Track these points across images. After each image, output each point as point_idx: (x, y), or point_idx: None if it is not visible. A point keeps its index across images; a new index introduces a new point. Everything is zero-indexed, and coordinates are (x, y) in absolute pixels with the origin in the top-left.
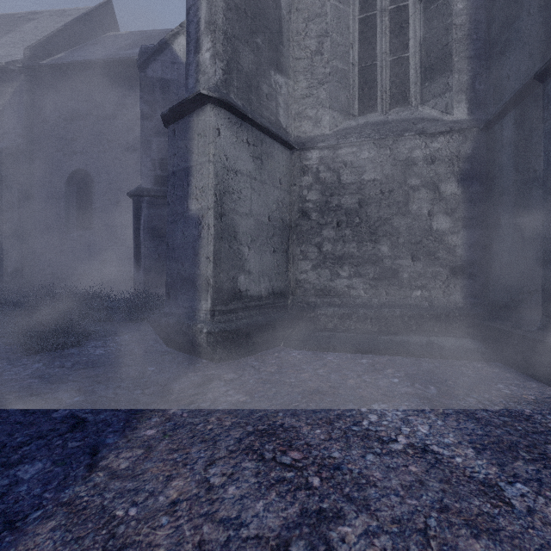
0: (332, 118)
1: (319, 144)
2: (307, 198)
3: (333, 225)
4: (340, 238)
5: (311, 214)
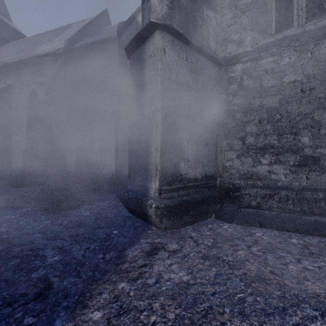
0: (253, 38)
1: (243, 58)
2: (232, 102)
3: (255, 122)
4: (261, 132)
5: (235, 115)
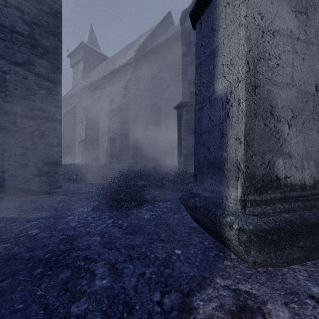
0: None
1: None
2: None
3: None
4: None
5: None
